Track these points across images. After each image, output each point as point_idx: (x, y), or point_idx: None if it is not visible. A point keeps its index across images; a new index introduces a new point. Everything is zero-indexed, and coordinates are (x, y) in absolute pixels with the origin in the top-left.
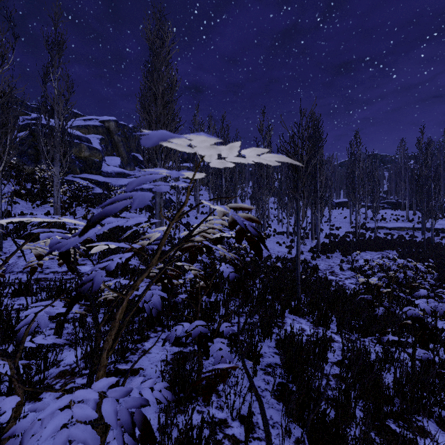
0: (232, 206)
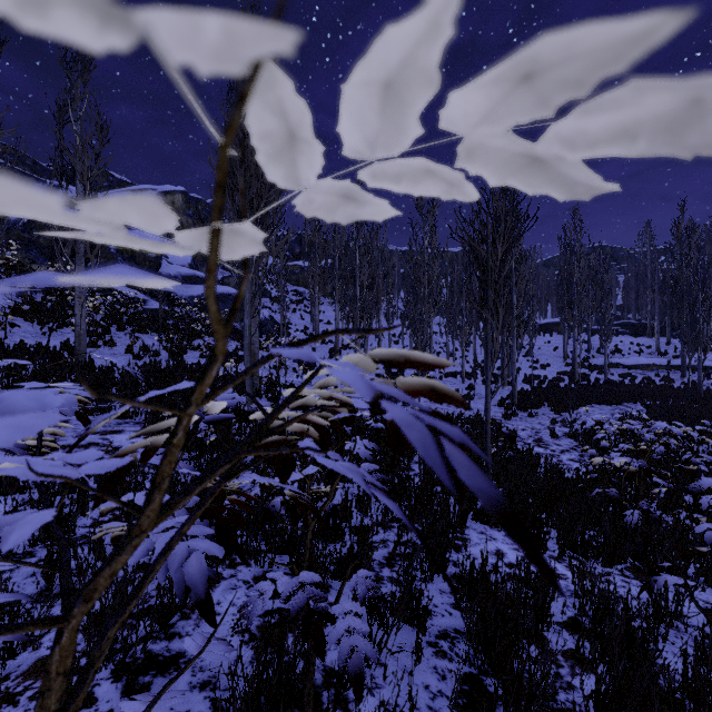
0: (382, 356)
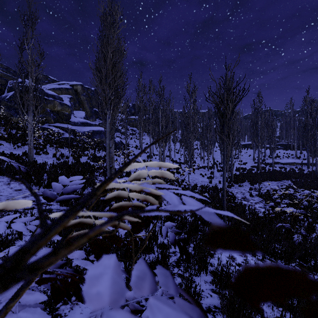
0: None
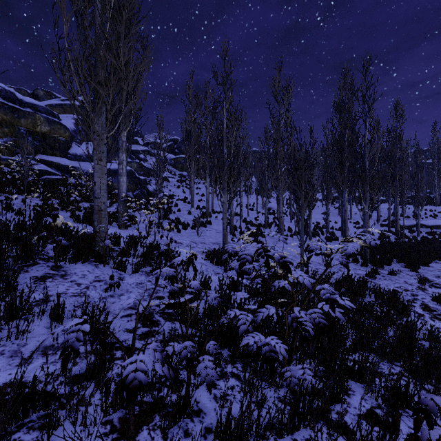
0: None
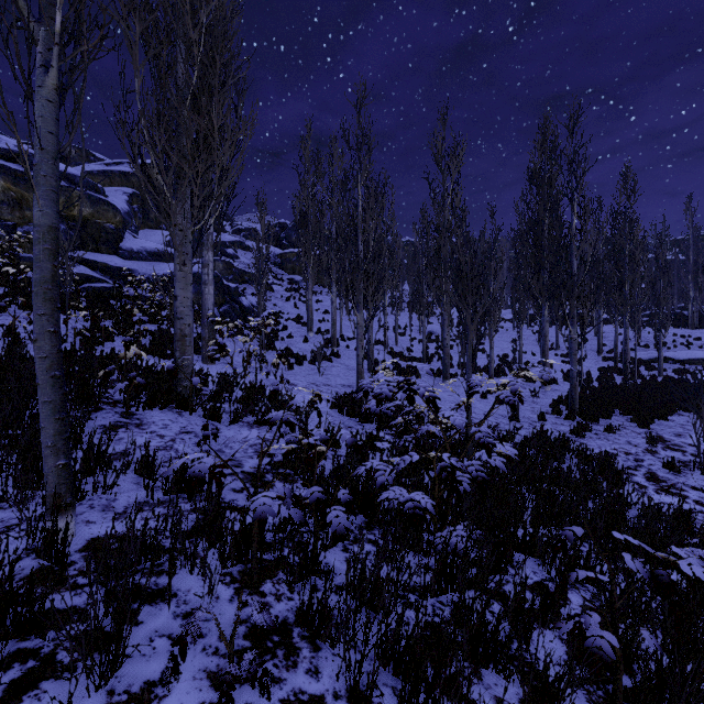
0: None
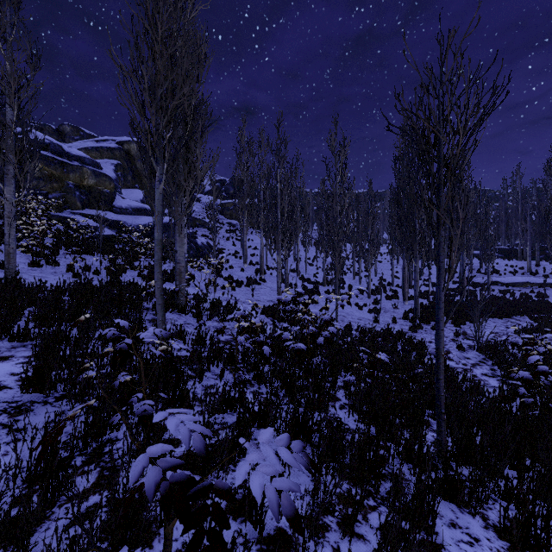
0: None
